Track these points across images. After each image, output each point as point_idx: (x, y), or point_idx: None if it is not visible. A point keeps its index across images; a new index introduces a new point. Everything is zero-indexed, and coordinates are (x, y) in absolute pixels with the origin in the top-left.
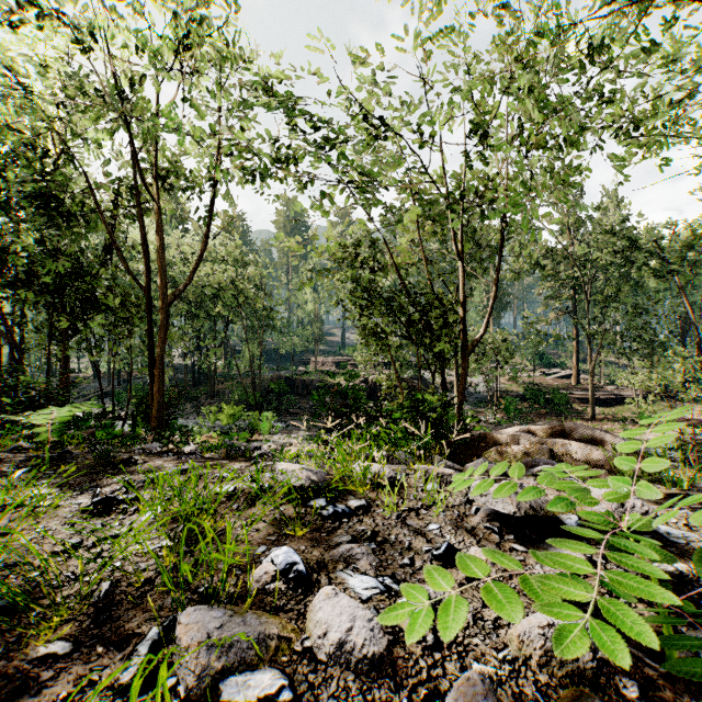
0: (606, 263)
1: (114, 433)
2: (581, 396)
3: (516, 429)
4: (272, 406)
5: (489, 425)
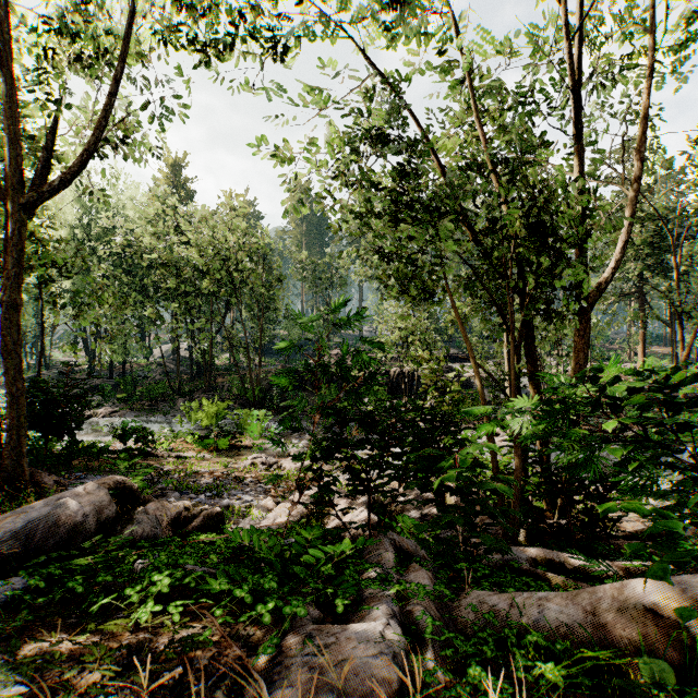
0: None
1: None
2: None
3: None
4: (274, 402)
5: None
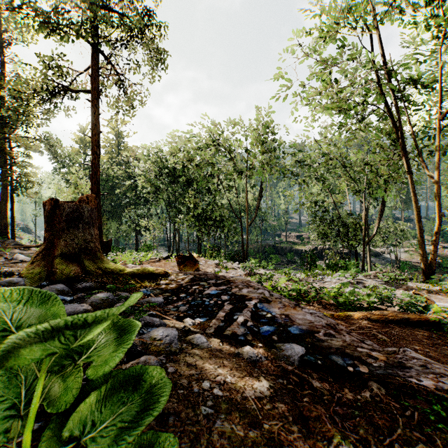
0: None
1: None
2: None
3: (371, 272)
4: (267, 259)
5: None
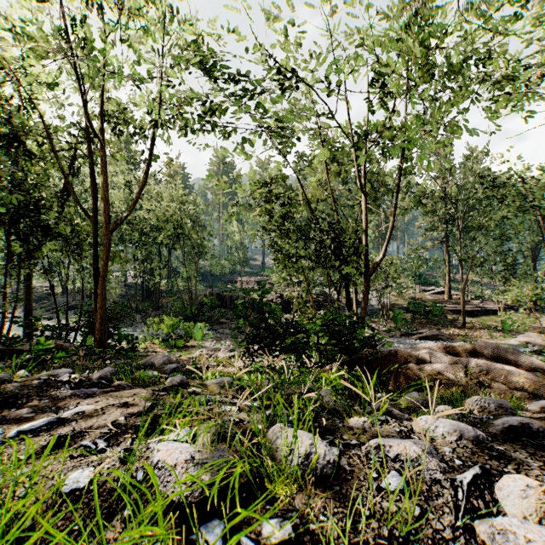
0: (474, 202)
1: (46, 350)
2: (453, 308)
3: (425, 346)
4: (205, 317)
5: (381, 332)
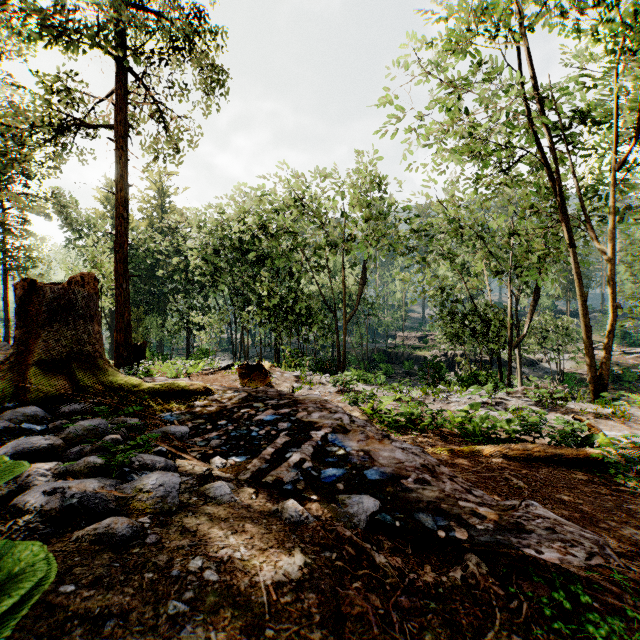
0: None
1: None
2: None
3: (519, 388)
4: (376, 371)
5: None
